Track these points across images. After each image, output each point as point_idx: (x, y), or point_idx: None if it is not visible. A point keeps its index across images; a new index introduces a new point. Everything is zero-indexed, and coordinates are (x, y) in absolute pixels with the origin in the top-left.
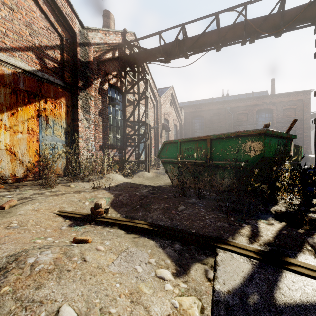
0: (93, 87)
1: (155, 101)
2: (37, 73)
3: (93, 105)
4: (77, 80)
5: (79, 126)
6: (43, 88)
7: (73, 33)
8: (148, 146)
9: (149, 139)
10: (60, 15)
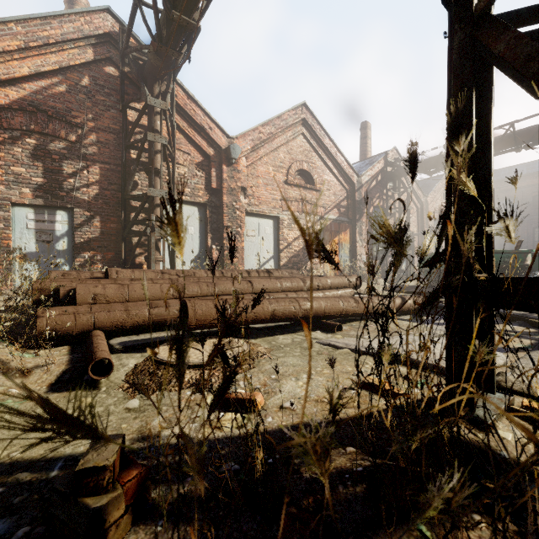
0: (364, 216)
1: (419, 203)
2: (337, 218)
3: (364, 229)
4: (355, 215)
5: (357, 246)
6: (340, 227)
7: (353, 184)
8: (410, 256)
9: (412, 248)
10: (347, 177)
